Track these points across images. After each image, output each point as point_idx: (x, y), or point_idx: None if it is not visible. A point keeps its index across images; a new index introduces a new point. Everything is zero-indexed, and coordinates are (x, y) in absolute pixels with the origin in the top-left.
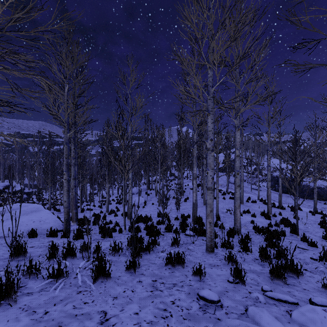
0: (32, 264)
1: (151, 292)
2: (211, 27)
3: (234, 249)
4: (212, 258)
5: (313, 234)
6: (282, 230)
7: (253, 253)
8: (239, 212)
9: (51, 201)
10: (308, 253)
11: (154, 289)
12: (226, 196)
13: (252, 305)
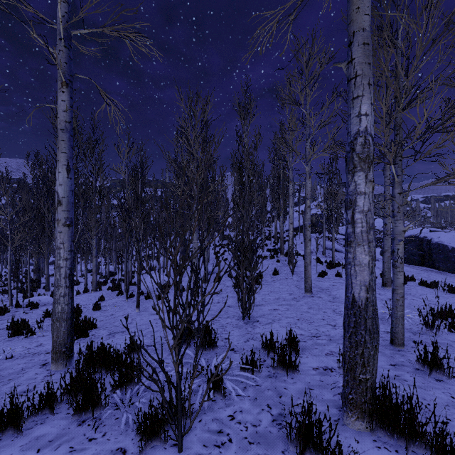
0: None
1: None
2: None
3: None
4: None
5: None
6: None
7: None
8: None
9: None
10: None
11: None
12: (336, 270)
13: None
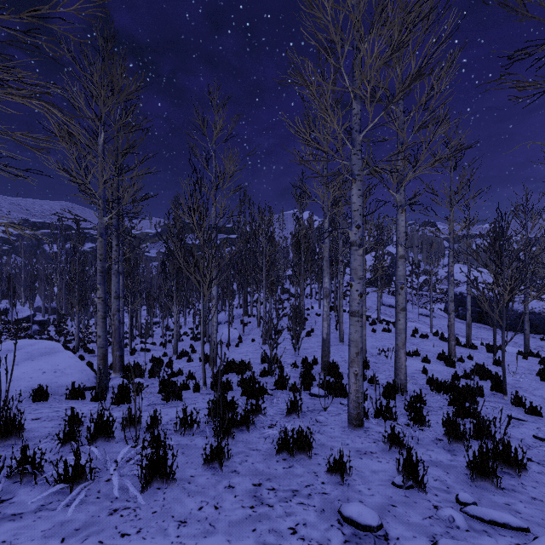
0: (29, 455)
1: (251, 509)
2: (359, 24)
3: (398, 420)
4: (360, 439)
5: (531, 392)
6: (478, 386)
7: (432, 428)
8: (404, 355)
9: (80, 336)
10: (527, 427)
11: (256, 502)
12: (376, 327)
13: (443, 535)
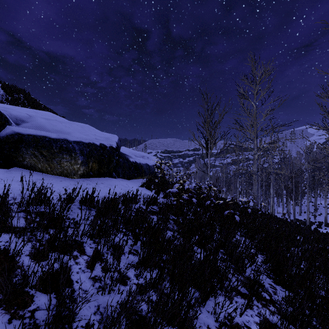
0: None
1: None
2: None
3: None
4: None
5: None
6: None
7: None
8: None
9: None
10: None
11: None
12: None
13: None
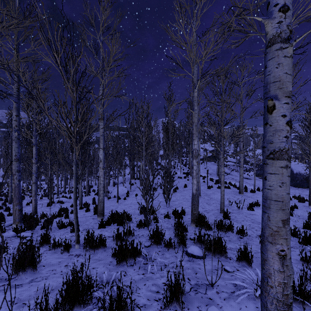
0: None
1: None
2: None
3: None
4: None
5: None
6: None
7: None
8: None
9: None
10: None
11: None
12: (219, 185)
13: None
